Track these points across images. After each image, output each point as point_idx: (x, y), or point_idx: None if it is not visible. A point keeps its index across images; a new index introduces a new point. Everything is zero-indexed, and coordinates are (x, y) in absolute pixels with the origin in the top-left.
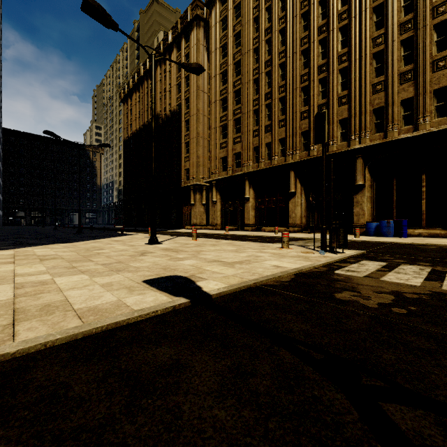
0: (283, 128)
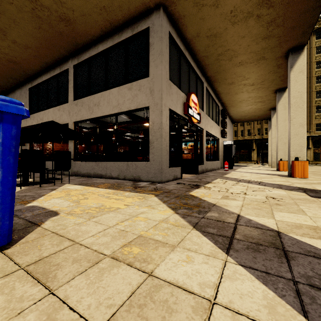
0: (249, 125)
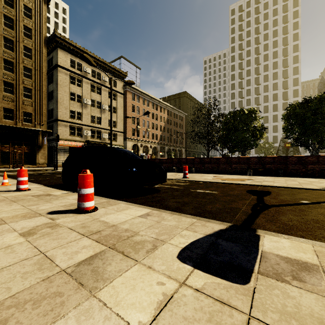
0: None
